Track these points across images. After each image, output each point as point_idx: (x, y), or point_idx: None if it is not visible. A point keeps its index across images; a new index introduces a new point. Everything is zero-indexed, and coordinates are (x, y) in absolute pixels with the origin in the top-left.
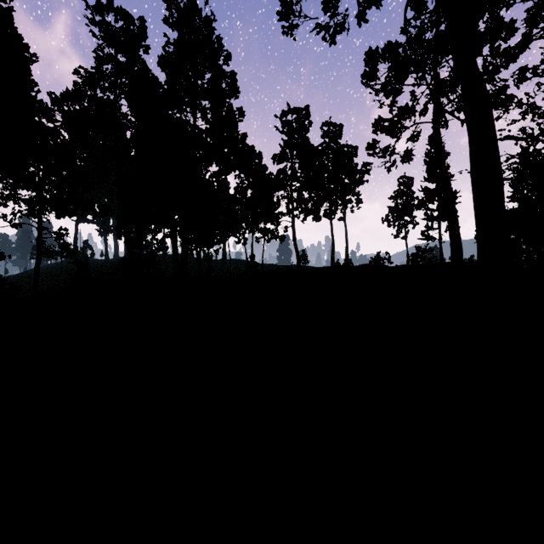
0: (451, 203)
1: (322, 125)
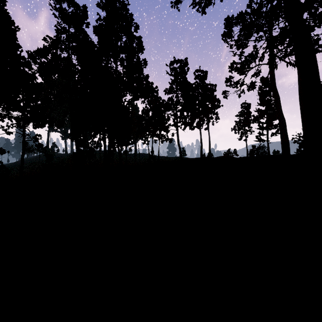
0: (282, 116)
1: (195, 71)
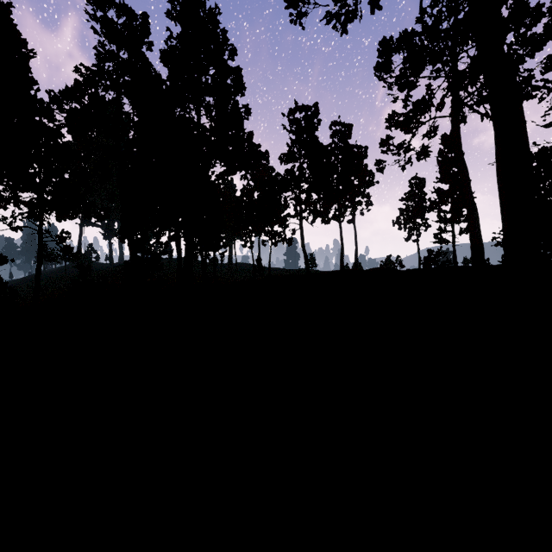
0: (472, 203)
1: (331, 124)
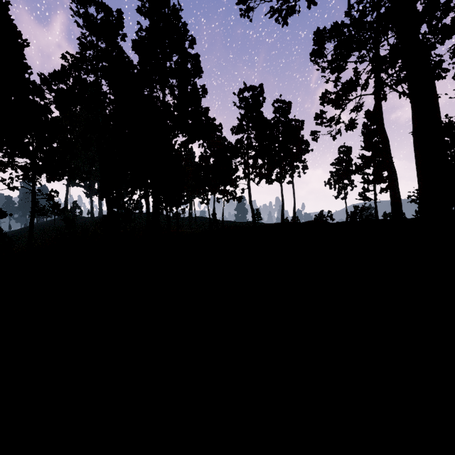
0: (392, 166)
1: (273, 102)
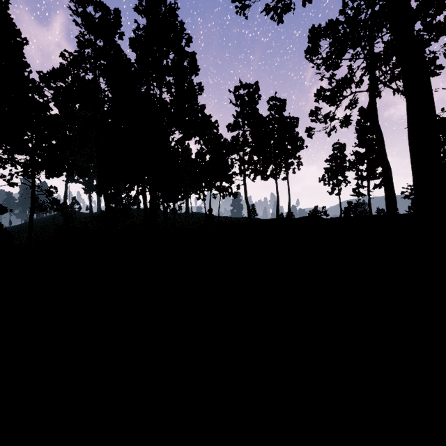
0: (386, 162)
1: (269, 100)
